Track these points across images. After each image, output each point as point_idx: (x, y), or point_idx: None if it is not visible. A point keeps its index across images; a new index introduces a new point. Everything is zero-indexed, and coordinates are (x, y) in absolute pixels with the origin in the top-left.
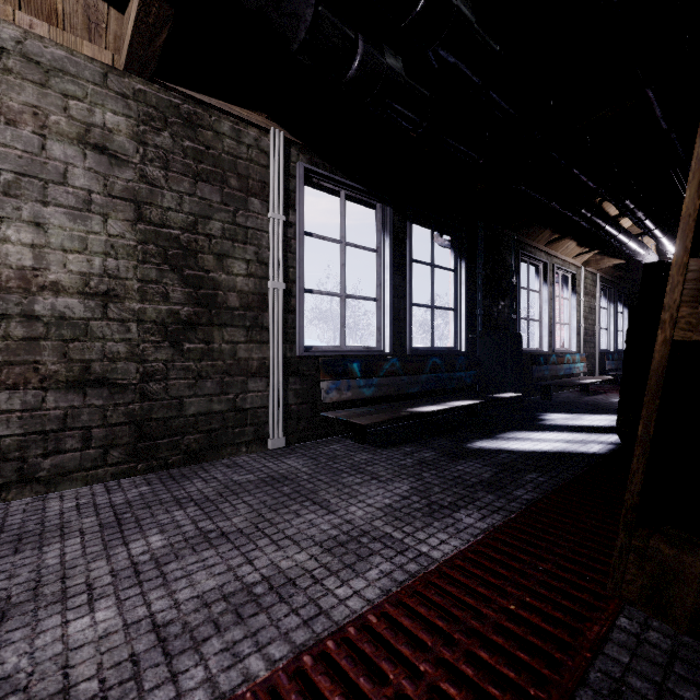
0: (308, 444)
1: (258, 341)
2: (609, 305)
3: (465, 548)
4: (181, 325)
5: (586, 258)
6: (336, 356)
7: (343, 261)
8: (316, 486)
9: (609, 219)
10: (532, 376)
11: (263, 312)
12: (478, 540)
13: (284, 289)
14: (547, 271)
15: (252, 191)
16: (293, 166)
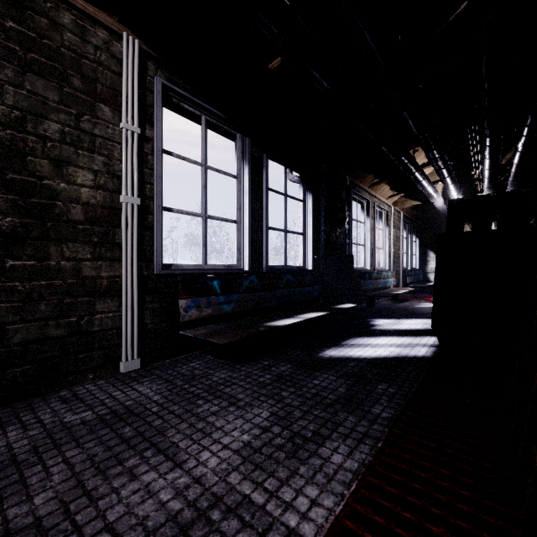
0: (167, 363)
1: (109, 259)
2: (408, 236)
3: (341, 511)
4: (0, 238)
5: (395, 200)
6: (197, 273)
7: (205, 183)
8: (165, 422)
9: (419, 166)
10: (360, 289)
11: (114, 227)
12: (353, 493)
13: (140, 204)
14: (370, 207)
15: (100, 97)
16: (150, 80)
